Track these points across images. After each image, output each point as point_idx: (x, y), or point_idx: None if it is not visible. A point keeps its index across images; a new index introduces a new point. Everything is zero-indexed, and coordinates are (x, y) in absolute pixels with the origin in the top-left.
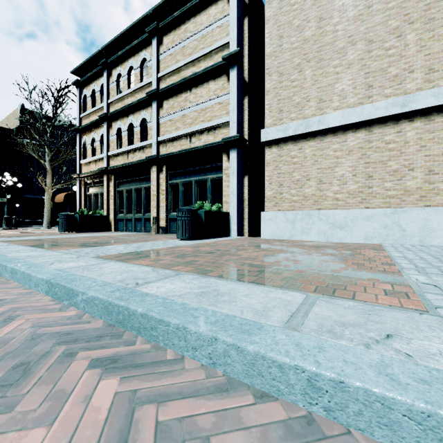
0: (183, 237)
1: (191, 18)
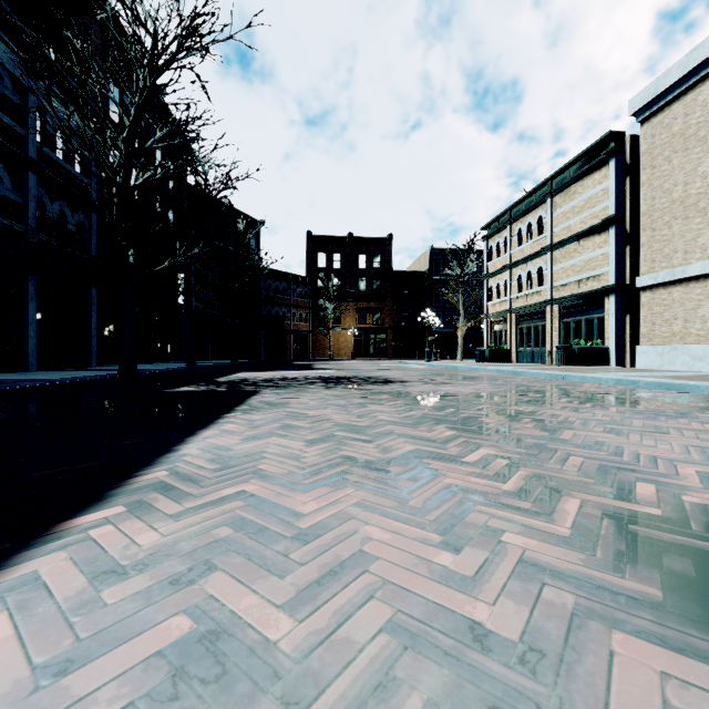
0: (558, 364)
1: (579, 182)
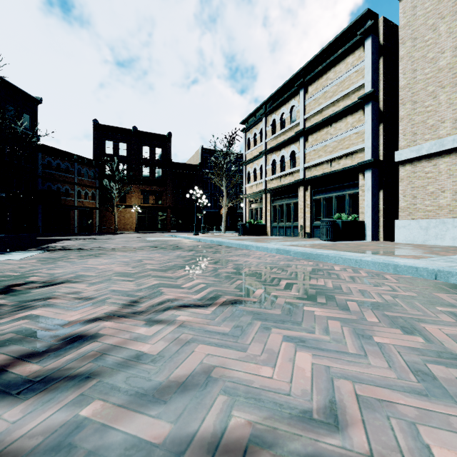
0: (325, 239)
1: (331, 68)
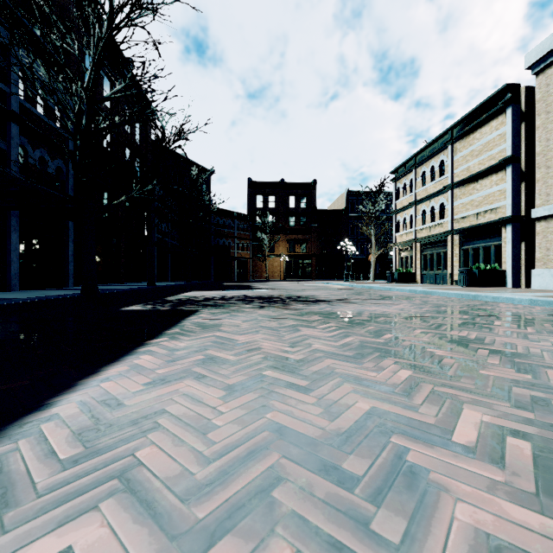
0: (461, 285)
1: (477, 129)
